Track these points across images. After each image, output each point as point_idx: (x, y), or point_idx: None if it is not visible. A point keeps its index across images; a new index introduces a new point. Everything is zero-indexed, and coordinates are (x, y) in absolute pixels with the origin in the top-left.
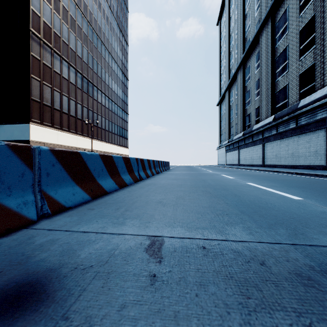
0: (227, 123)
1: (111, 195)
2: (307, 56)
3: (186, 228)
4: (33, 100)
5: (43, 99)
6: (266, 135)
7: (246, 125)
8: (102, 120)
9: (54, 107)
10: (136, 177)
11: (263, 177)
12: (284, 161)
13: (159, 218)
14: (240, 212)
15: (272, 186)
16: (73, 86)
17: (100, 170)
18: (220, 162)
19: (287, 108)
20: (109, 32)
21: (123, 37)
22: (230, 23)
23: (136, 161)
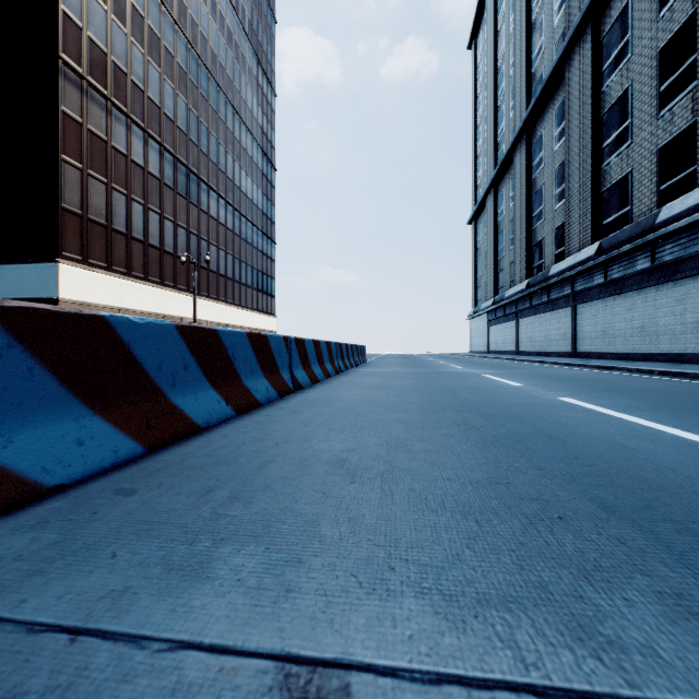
0: (490, 263)
1: (208, 436)
2: (678, 107)
3: (440, 603)
4: (67, 211)
5: (88, 209)
6: (580, 286)
7: (533, 265)
8: (220, 256)
9: (114, 226)
10: (284, 382)
11: (588, 381)
12: (623, 345)
13: (334, 541)
14: (601, 510)
15: (629, 408)
16: (155, 180)
17: (180, 368)
18: (476, 346)
19: (631, 226)
20: (233, 65)
21: (266, 76)
22: (498, 43)
23: (285, 345)
